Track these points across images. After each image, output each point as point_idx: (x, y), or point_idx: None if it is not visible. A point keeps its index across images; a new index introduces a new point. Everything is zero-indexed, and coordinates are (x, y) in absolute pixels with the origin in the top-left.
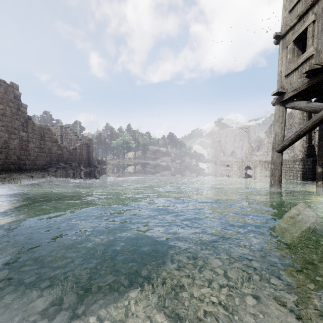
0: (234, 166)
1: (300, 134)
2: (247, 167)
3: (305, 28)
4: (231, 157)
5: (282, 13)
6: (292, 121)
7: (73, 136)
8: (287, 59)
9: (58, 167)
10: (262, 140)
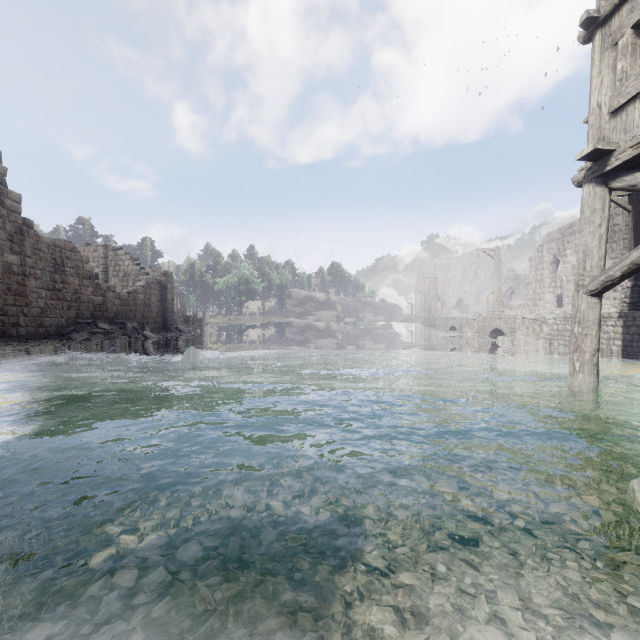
0: (467, 330)
1: None
2: (494, 331)
3: None
4: (457, 311)
5: None
6: None
7: (132, 265)
8: (616, 72)
9: (94, 331)
10: (519, 277)
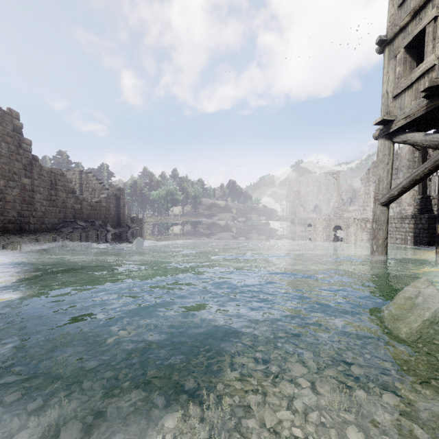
0: (319, 226)
1: (414, 179)
2: (336, 227)
3: (422, 27)
4: (314, 213)
5: (389, 9)
6: (399, 163)
7: (98, 184)
8: (396, 73)
9: (76, 227)
10: (356, 190)
